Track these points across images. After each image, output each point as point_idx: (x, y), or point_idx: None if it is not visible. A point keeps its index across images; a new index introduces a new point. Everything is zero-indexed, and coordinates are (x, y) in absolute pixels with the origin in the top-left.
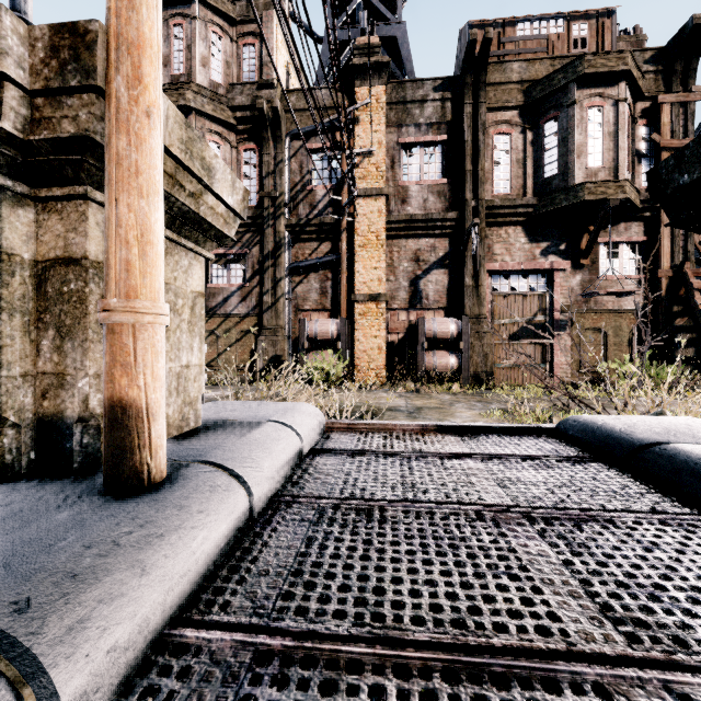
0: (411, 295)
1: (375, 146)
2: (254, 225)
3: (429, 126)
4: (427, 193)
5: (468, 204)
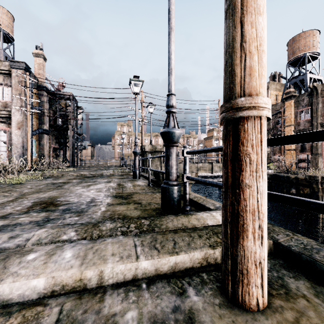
0: (301, 148)
1: (289, 115)
2: None
3: (305, 105)
4: (305, 122)
5: (313, 125)
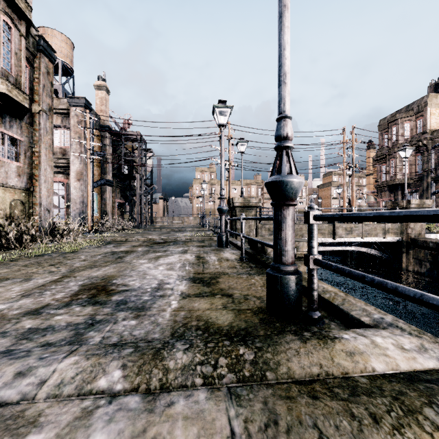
0: None
1: None
2: (419, 180)
3: None
4: None
5: None
